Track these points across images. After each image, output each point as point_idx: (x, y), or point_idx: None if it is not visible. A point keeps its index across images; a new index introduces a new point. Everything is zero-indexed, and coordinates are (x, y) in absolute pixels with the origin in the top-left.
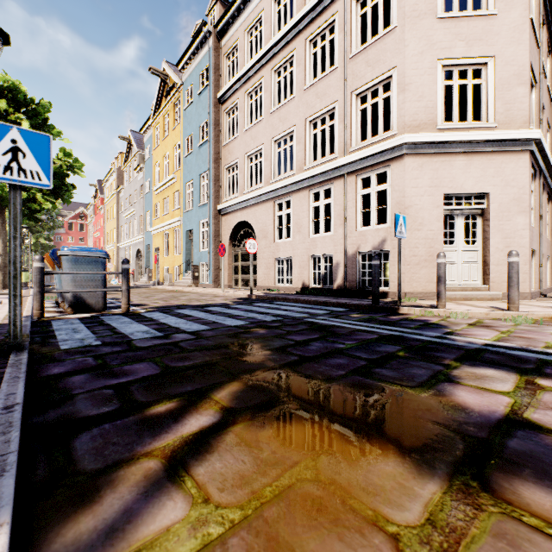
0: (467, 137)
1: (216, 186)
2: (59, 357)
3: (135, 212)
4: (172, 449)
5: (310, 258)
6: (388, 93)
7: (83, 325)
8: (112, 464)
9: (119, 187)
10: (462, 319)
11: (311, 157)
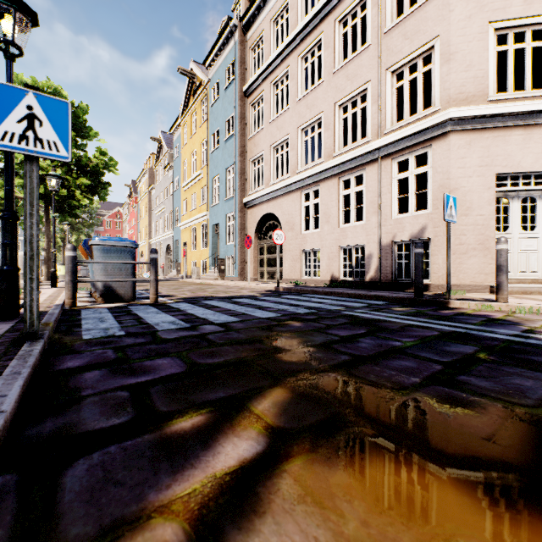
0: (525, 107)
1: (241, 179)
2: (79, 348)
3: (165, 209)
4: (199, 502)
5: (340, 249)
6: (429, 66)
7: (110, 314)
8: (108, 526)
9: (151, 186)
10: (533, 315)
11: (341, 143)
